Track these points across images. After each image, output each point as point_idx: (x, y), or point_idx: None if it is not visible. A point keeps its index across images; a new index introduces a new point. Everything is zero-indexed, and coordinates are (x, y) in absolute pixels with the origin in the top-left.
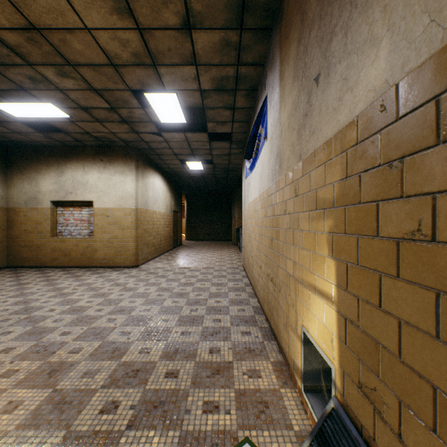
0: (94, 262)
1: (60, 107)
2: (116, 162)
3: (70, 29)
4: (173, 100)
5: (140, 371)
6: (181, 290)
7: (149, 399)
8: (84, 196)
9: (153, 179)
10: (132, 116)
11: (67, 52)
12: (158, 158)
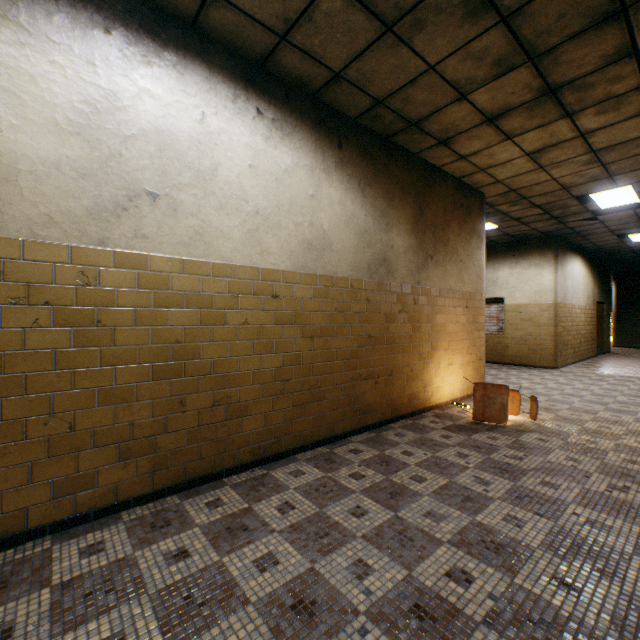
0: (504, 359)
1: (494, 223)
2: (529, 255)
3: (538, 183)
4: (624, 190)
5: (617, 422)
6: (635, 394)
7: (633, 431)
8: (494, 293)
9: (571, 265)
10: (564, 212)
11: (526, 193)
12: (580, 239)
